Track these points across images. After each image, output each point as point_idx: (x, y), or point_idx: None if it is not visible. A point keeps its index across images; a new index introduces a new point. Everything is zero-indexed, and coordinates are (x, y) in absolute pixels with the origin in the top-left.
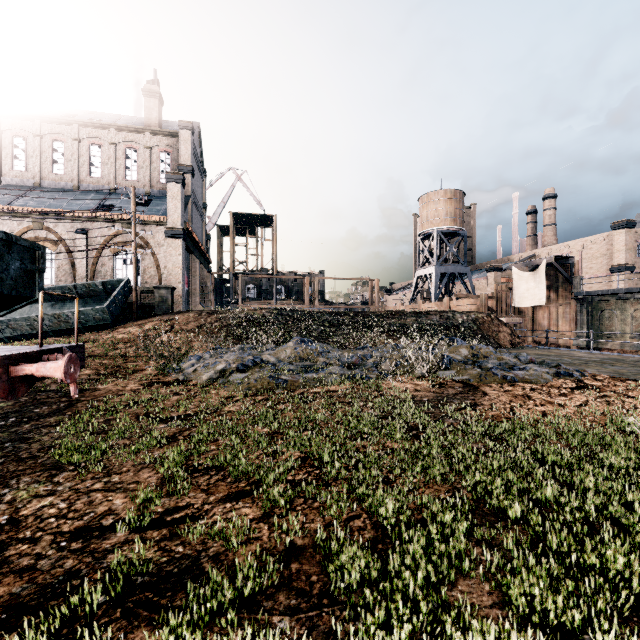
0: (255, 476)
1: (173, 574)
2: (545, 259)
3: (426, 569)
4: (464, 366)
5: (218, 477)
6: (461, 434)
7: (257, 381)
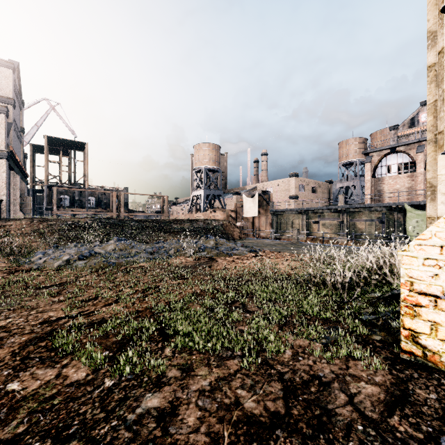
0: (116, 297)
1: (96, 322)
2: (257, 192)
3: (182, 307)
4: (211, 250)
5: (97, 301)
6: (202, 276)
7: (96, 264)
